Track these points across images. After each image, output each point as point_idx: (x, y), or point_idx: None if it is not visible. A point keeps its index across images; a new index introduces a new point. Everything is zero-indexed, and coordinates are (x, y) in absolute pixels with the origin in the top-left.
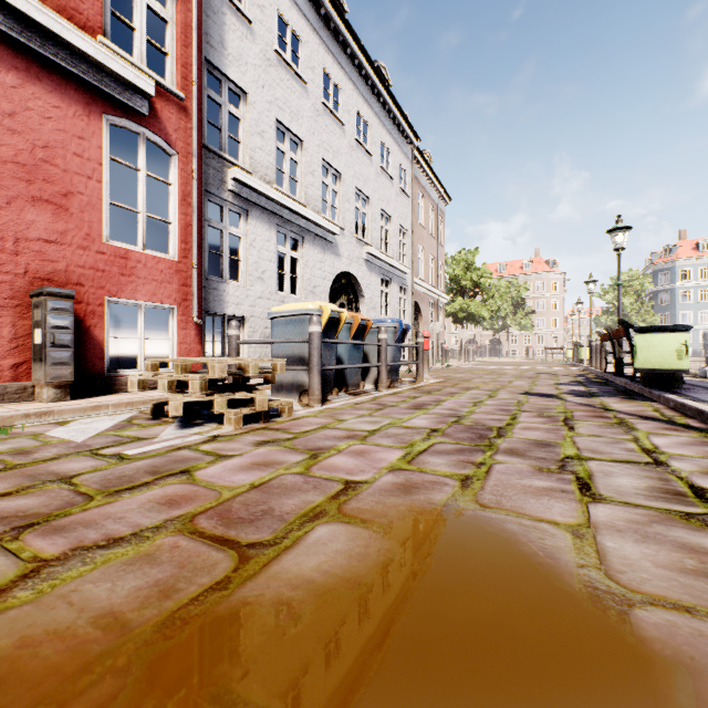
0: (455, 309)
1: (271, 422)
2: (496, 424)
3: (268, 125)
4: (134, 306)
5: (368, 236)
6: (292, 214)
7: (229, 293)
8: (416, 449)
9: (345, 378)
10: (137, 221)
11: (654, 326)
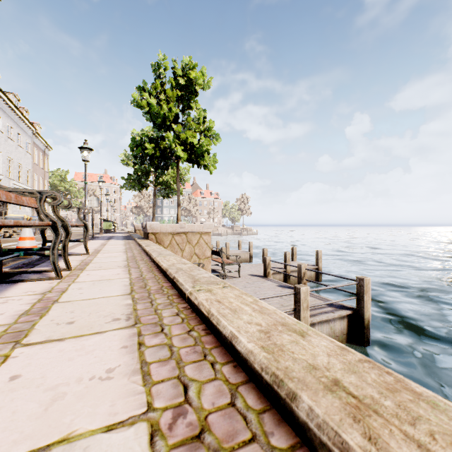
0: None
1: None
2: None
3: None
4: None
5: (12, 175)
6: None
7: None
8: None
9: None
10: None
11: (105, 221)
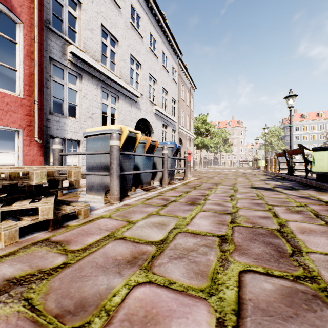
0: (197, 142)
1: (62, 227)
2: (270, 224)
3: (96, 26)
4: (2, 132)
5: (156, 100)
6: (111, 81)
7: (68, 125)
8: (227, 300)
9: (141, 179)
10: (4, 76)
11: (327, 146)
